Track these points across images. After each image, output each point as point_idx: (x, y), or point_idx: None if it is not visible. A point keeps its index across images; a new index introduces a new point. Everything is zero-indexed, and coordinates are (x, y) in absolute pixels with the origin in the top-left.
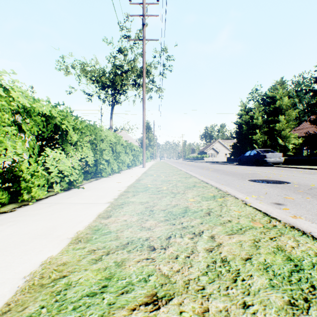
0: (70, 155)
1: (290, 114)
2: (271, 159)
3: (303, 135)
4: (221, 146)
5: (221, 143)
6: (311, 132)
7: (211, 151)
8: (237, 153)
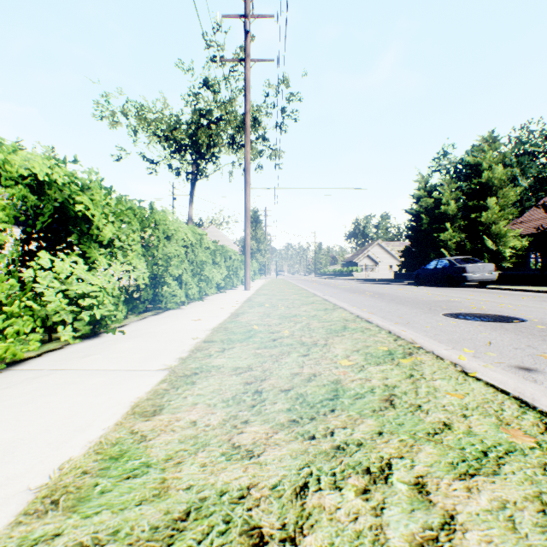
0: (97, 266)
1: (508, 195)
2: (474, 274)
3: (530, 232)
4: (382, 253)
5: (382, 248)
6: (545, 226)
7: (366, 260)
8: (413, 264)
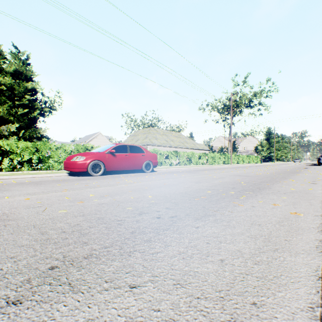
0: (202, 160)
1: None
2: None
3: None
4: None
5: None
6: None
7: None
8: None
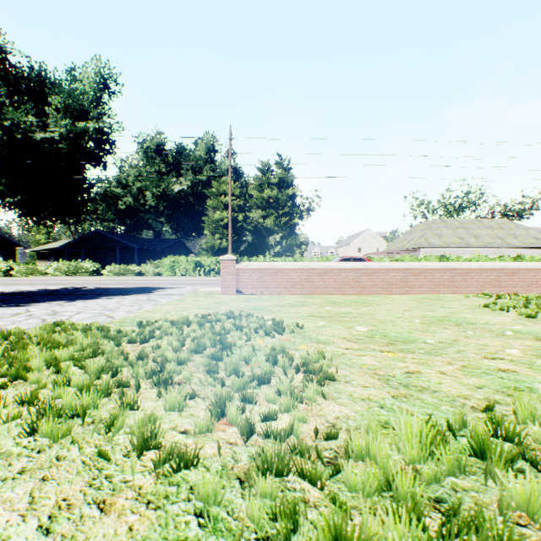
0: None
1: None
2: None
3: None
4: None
5: None
6: None
7: None
8: None
